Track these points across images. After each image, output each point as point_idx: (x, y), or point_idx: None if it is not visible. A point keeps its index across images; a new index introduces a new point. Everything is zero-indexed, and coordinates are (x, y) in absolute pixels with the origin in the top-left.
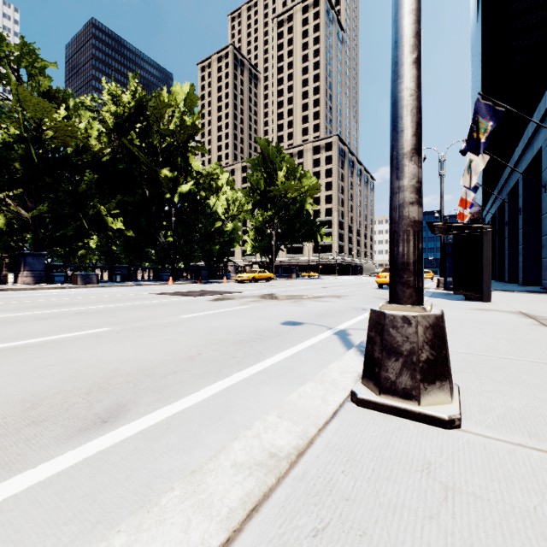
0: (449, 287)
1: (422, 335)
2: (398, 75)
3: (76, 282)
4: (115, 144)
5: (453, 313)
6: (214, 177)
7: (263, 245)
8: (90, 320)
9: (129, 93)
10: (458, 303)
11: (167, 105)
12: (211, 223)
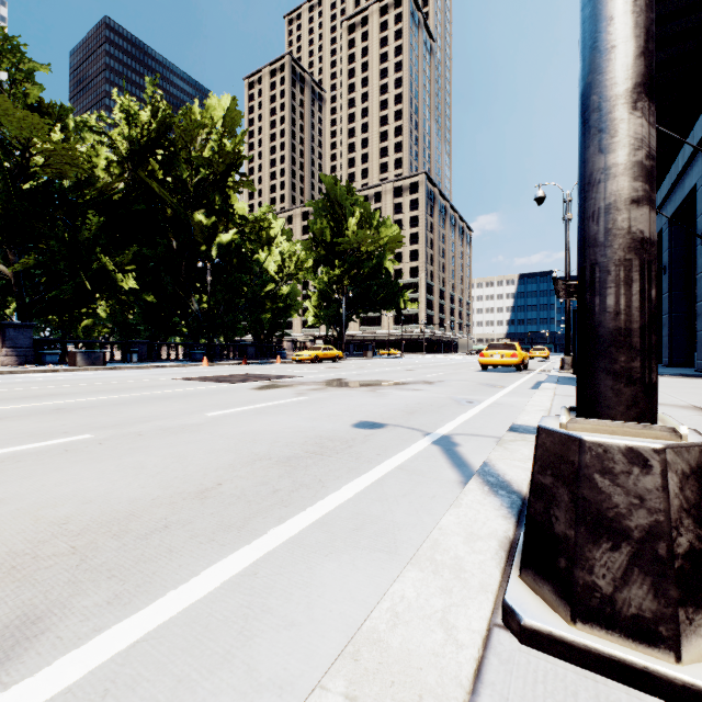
0: None
1: (677, 494)
2: None
3: (74, 363)
4: (130, 176)
5: None
6: (265, 224)
7: (329, 314)
8: (68, 420)
9: (148, 108)
10: None
11: (200, 126)
12: (260, 285)
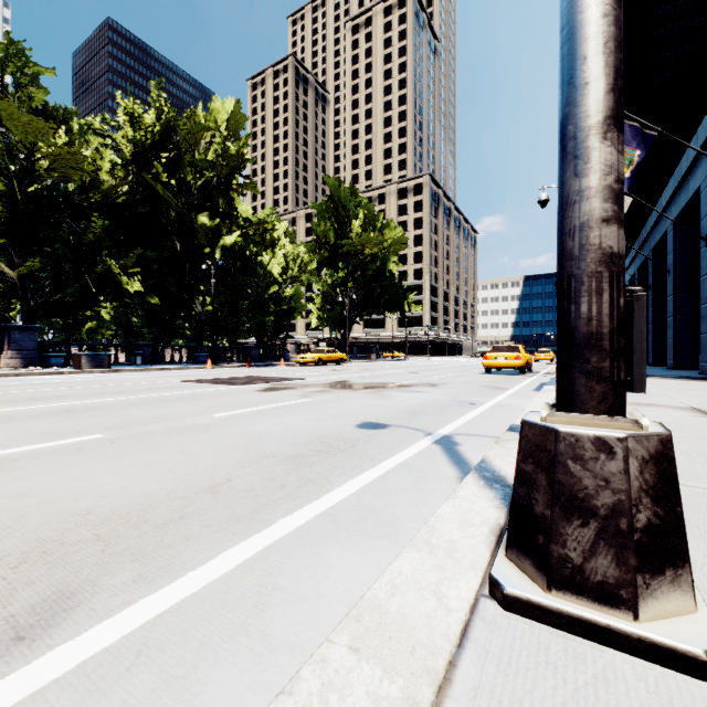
0: None
1: (637, 476)
2: None
3: (79, 365)
4: (134, 179)
5: None
6: (269, 226)
7: (333, 317)
8: (78, 421)
9: (152, 111)
10: None
11: (204, 129)
12: (264, 287)
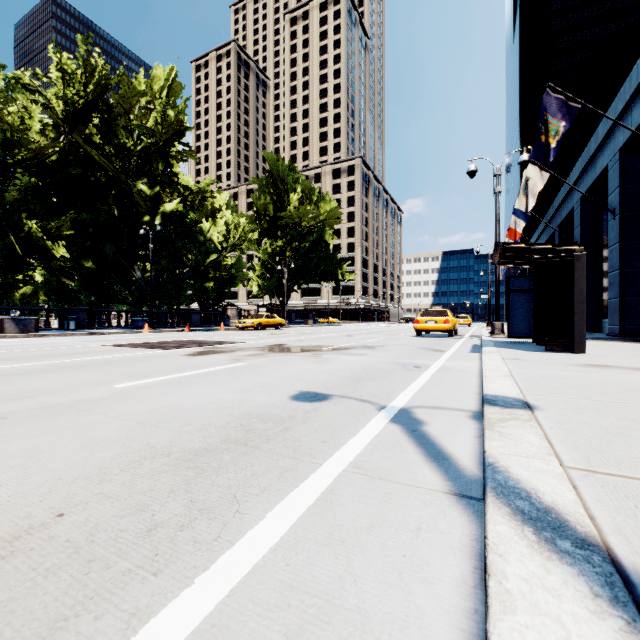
0: (513, 334)
1: None
2: None
3: (1, 330)
4: (65, 139)
5: (563, 372)
6: (209, 195)
7: (273, 284)
8: None
9: (84, 69)
10: (546, 356)
11: (141, 93)
12: (205, 254)
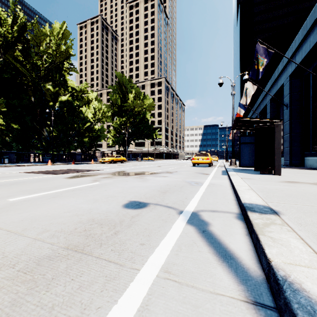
0: (242, 165)
1: None
2: None
3: None
4: (1, 57)
5: (278, 186)
6: (85, 92)
7: (120, 140)
8: None
9: (12, 18)
10: (262, 177)
11: (46, 35)
12: (83, 123)
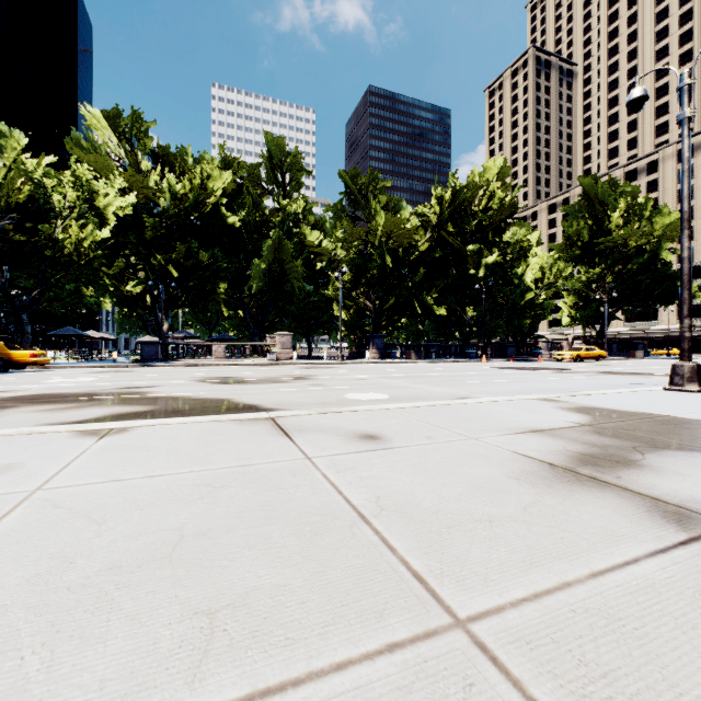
0: None
1: (687, 370)
2: (681, 293)
3: (411, 358)
4: (435, 236)
5: None
6: (525, 243)
7: (587, 314)
8: (495, 377)
9: (451, 191)
10: None
11: (479, 187)
12: (519, 295)
